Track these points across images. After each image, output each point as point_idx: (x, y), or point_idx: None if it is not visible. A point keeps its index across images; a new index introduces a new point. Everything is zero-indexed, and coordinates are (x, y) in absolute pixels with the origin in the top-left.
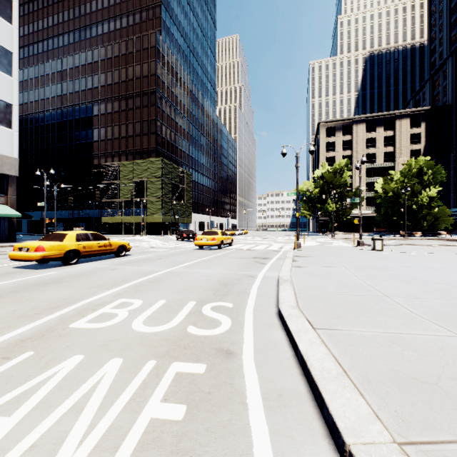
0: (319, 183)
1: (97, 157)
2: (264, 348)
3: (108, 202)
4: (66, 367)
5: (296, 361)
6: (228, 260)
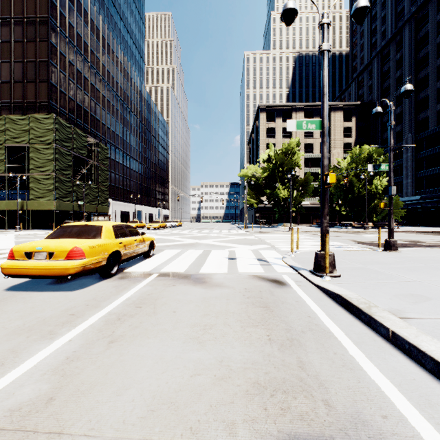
0: (268, 166)
1: None
2: None
3: None
4: None
5: None
6: None
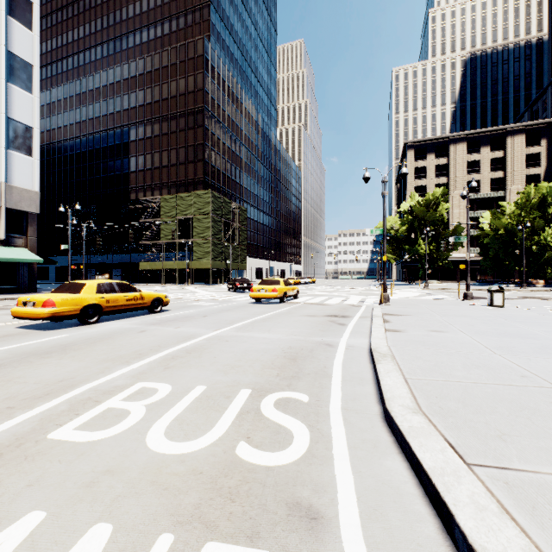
0: (407, 219)
1: (134, 191)
2: (378, 506)
3: (148, 244)
4: (3, 547)
5: (453, 550)
6: (295, 319)
